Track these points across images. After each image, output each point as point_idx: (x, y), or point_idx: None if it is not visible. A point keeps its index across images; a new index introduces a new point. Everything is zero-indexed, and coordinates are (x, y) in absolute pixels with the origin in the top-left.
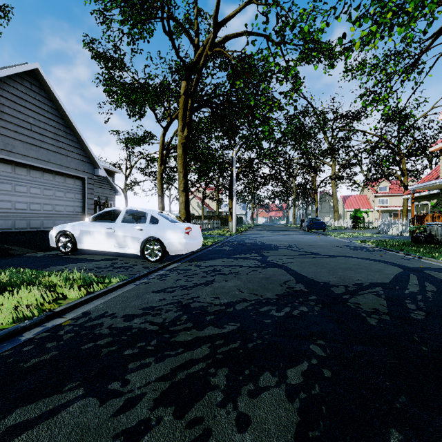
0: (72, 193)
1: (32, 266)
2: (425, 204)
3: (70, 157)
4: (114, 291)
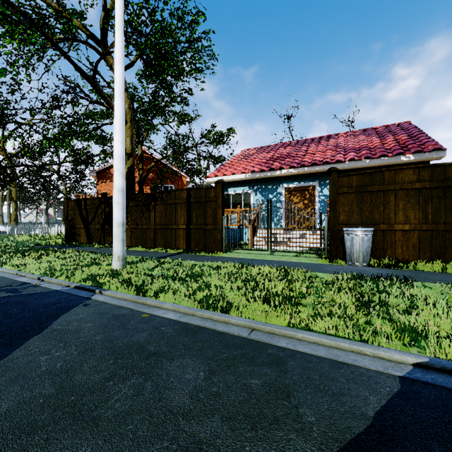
0: None
1: None
2: None
3: None
4: None
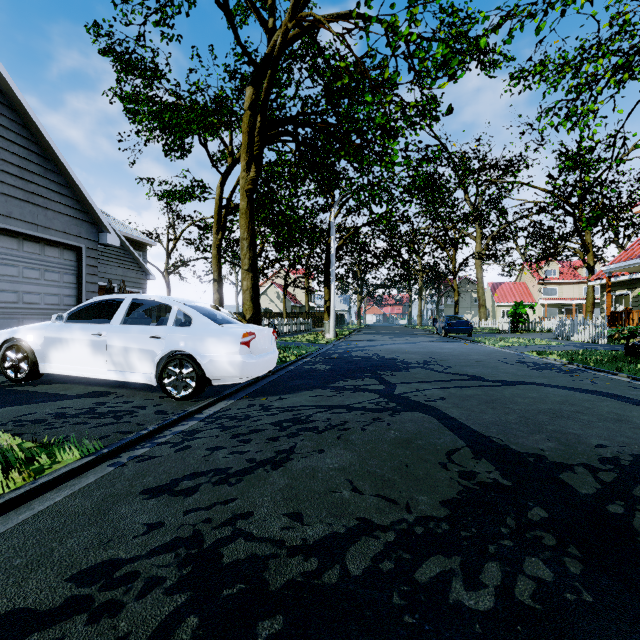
0: (58, 273)
1: None
2: (624, 294)
3: (53, 211)
4: (52, 488)
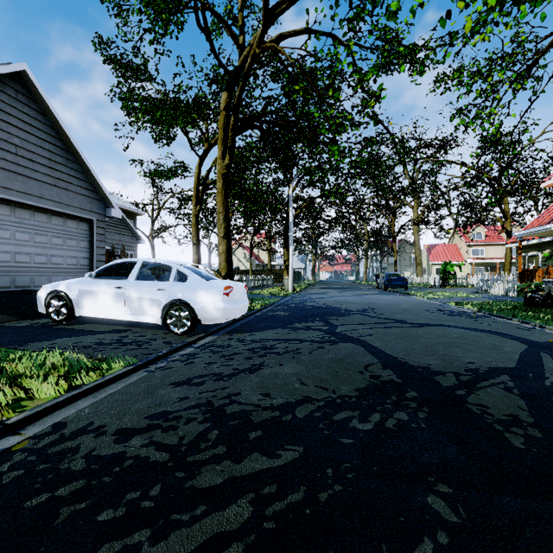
0: (75, 240)
1: (3, 342)
2: (535, 255)
3: (72, 192)
4: (114, 382)
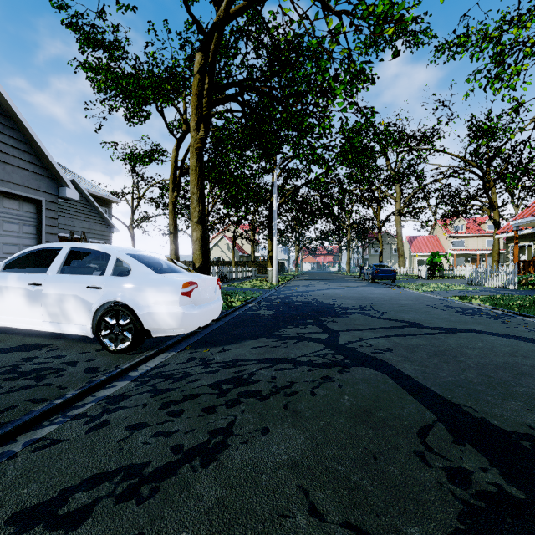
0: (17, 224)
1: None
2: (527, 245)
3: (12, 166)
4: None
